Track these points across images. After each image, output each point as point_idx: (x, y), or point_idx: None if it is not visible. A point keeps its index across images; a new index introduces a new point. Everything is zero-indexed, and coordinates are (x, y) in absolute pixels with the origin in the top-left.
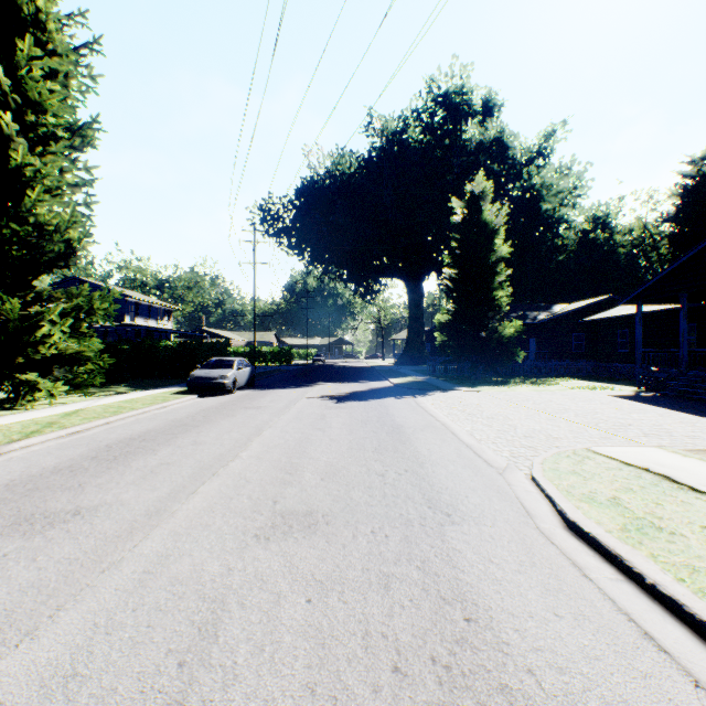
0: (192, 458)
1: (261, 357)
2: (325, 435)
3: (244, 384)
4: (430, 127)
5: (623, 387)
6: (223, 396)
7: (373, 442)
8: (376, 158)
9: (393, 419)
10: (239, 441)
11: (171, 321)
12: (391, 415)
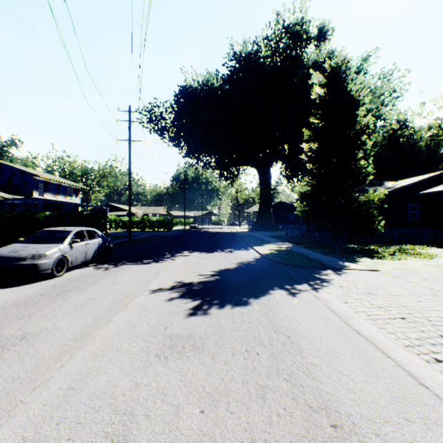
0: None
1: (150, 225)
2: None
3: (87, 260)
4: (277, 51)
5: None
6: (31, 285)
7: None
8: (237, 63)
9: None
10: None
11: (79, 197)
12: (352, 438)
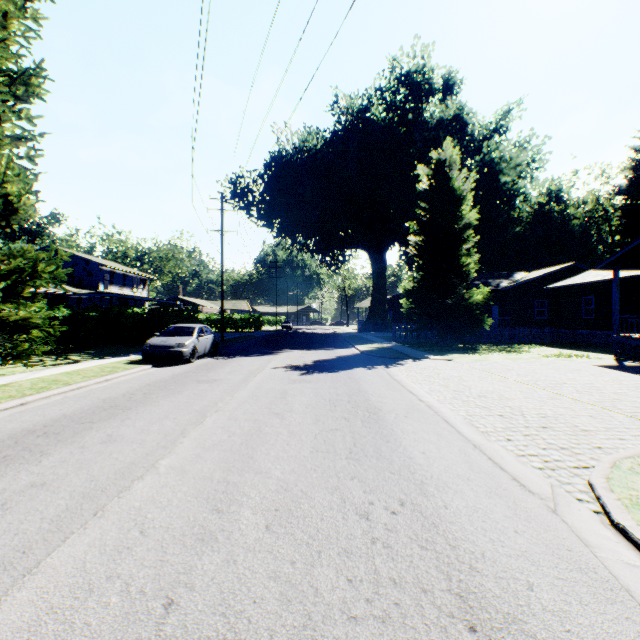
0: (85, 471)
1: (233, 324)
2: (284, 424)
3: (205, 352)
4: (393, 105)
5: (598, 355)
6: (180, 366)
7: (346, 439)
8: (342, 131)
9: (367, 398)
10: (168, 436)
11: (146, 289)
12: (363, 392)
